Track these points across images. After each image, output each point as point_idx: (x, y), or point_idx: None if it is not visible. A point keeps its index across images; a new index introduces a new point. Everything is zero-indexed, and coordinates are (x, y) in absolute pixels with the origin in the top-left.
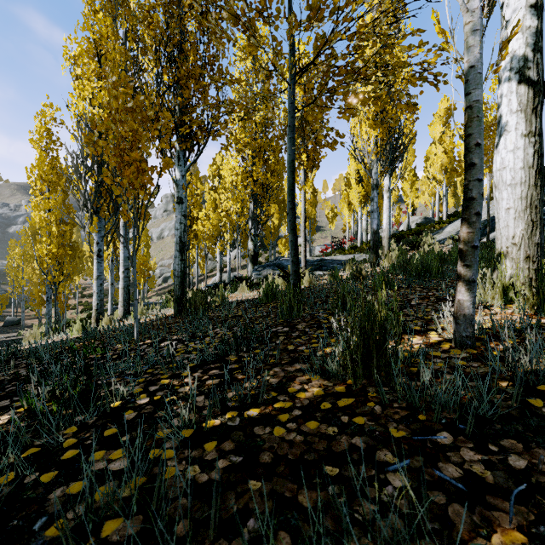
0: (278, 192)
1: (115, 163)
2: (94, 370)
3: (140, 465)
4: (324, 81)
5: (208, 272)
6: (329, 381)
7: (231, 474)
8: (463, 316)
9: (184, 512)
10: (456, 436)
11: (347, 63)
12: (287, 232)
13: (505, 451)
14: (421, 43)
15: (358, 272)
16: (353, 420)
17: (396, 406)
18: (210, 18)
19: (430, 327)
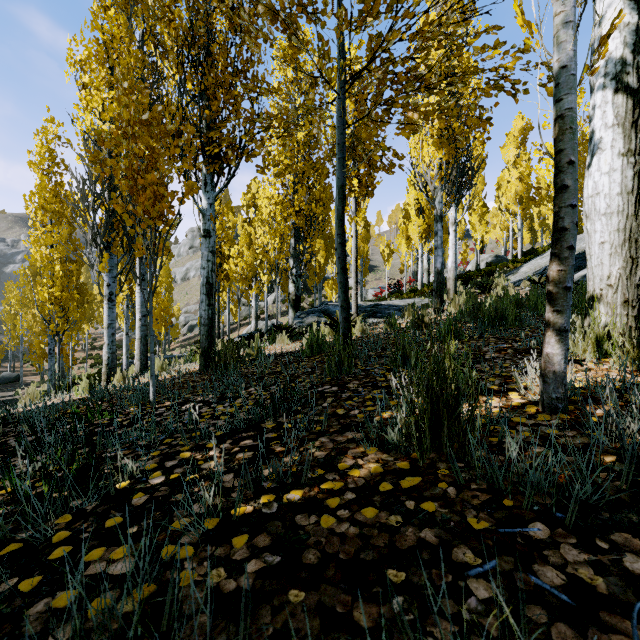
0: (324, 225)
1: (126, 186)
2: (99, 441)
3: (147, 569)
4: (379, 89)
5: (241, 319)
6: (388, 454)
7: (266, 580)
8: (553, 373)
9: (203, 634)
10: (554, 528)
11: (407, 68)
12: (335, 273)
13: (618, 549)
14: (497, 44)
15: (419, 320)
16: (421, 506)
17: (474, 488)
18: (243, 13)
19: (510, 386)
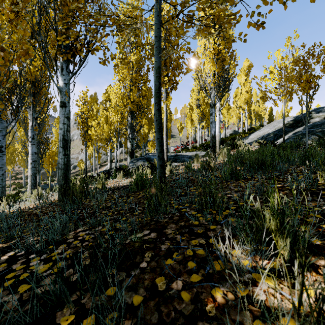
0: (147, 110)
1: None
2: None
3: None
4: None
5: (103, 162)
6: None
7: None
8: None
9: None
10: None
11: None
12: (153, 138)
13: None
14: None
15: (207, 165)
16: None
17: None
18: None
19: None
